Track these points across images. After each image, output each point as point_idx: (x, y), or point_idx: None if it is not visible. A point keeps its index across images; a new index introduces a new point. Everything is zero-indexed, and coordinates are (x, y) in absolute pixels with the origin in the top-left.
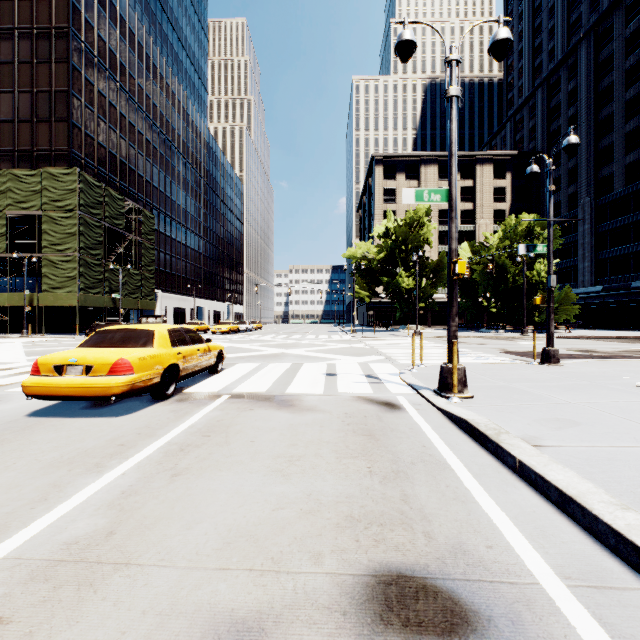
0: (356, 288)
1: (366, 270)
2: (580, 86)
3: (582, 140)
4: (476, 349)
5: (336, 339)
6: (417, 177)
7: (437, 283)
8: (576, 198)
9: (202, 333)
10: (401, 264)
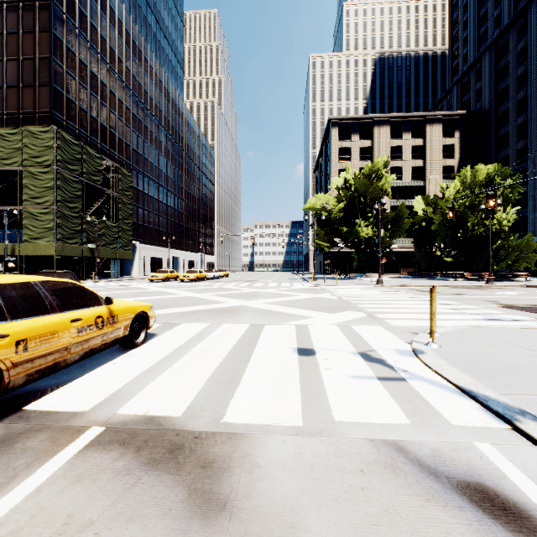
0: (316, 238)
1: (325, 221)
2: (530, 45)
3: (532, 96)
4: (462, 301)
5: (299, 287)
6: (370, 137)
7: (395, 233)
8: (526, 152)
9: (172, 280)
10: (360, 214)
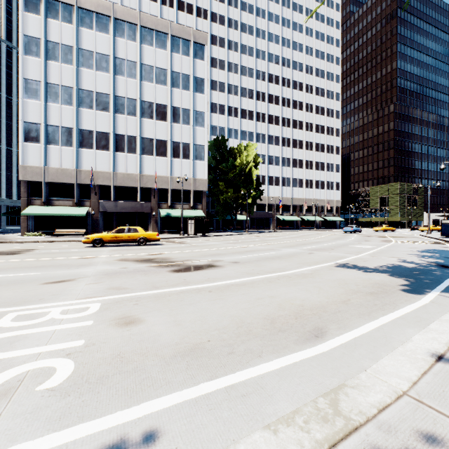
0: None
1: None
2: None
3: None
4: None
5: None
6: None
7: None
8: None
9: None
10: None
